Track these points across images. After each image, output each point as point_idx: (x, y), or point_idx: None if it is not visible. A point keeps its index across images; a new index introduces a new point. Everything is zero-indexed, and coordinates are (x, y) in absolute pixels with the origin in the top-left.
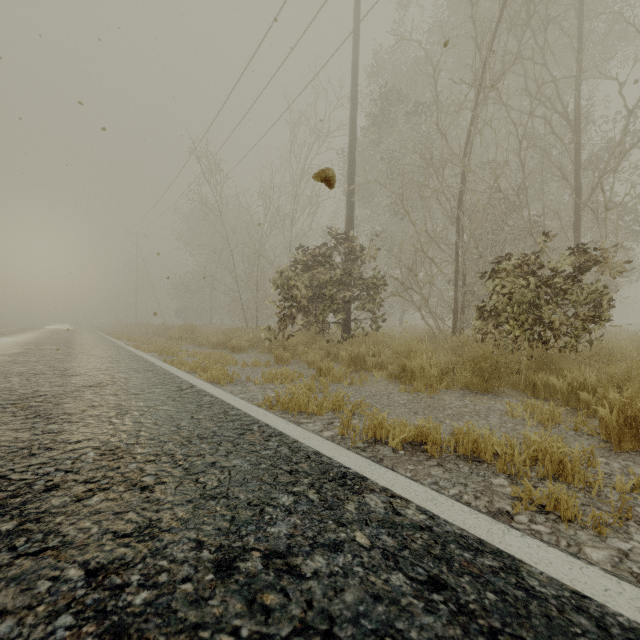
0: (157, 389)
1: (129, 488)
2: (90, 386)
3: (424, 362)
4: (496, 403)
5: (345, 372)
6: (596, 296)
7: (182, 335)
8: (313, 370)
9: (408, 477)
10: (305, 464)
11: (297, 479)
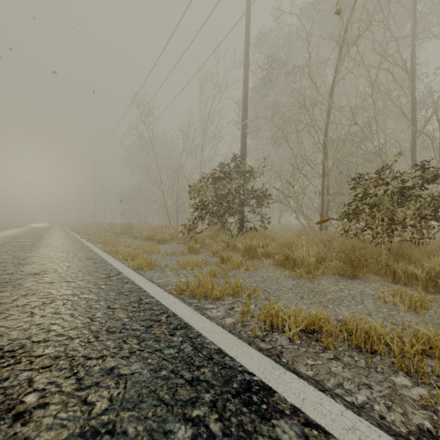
0: (89, 276)
1: (1, 416)
2: (34, 274)
3: (304, 253)
4: (366, 288)
5: (241, 260)
6: (438, 201)
7: (123, 231)
8: (217, 258)
9: (315, 385)
10: (207, 369)
11: (198, 394)
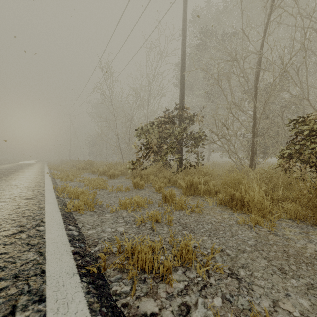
0: None
1: None
2: None
3: (256, 195)
4: None
5: (184, 199)
6: None
7: (85, 167)
8: (159, 194)
9: None
10: None
11: None
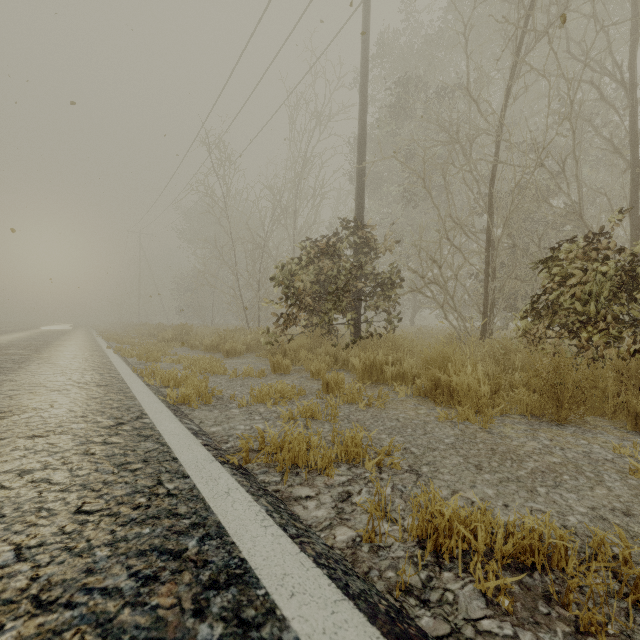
0: (80, 424)
1: None
2: None
3: (469, 377)
4: (591, 444)
5: (359, 387)
6: None
7: (176, 336)
8: (318, 382)
9: None
10: None
11: None
